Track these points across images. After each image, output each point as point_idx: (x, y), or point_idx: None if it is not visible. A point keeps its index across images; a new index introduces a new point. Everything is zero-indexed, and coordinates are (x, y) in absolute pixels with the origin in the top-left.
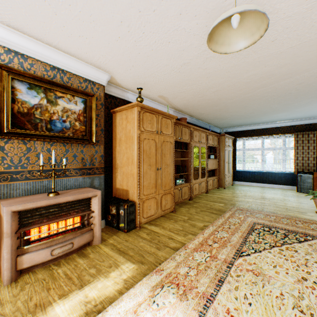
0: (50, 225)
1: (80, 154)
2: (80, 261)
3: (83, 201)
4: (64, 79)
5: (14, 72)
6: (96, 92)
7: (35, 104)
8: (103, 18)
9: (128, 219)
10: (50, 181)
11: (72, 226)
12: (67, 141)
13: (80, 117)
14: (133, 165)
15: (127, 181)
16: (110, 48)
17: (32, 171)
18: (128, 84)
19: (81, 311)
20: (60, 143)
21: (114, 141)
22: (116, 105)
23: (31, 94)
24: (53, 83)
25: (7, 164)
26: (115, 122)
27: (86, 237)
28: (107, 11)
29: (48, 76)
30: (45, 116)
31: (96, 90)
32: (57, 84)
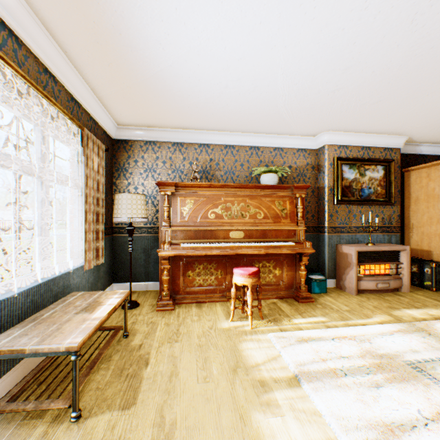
0: (369, 266)
1: (379, 214)
2: (399, 297)
3: (392, 253)
4: (368, 154)
5: (342, 160)
6: (393, 157)
7: (352, 179)
8: (431, 108)
9: (435, 278)
10: (360, 235)
11: (382, 271)
12: (372, 204)
13: (380, 183)
14: (439, 225)
15: (427, 241)
16: (423, 121)
17: (350, 227)
18: (425, 139)
19: (429, 316)
20: (365, 206)
21: (405, 200)
22: (405, 162)
23: (350, 172)
24: (363, 160)
25: (338, 221)
26: (408, 181)
27: (396, 282)
28: (438, 104)
29: (358, 155)
30: (357, 186)
31: (392, 155)
32: (365, 160)
